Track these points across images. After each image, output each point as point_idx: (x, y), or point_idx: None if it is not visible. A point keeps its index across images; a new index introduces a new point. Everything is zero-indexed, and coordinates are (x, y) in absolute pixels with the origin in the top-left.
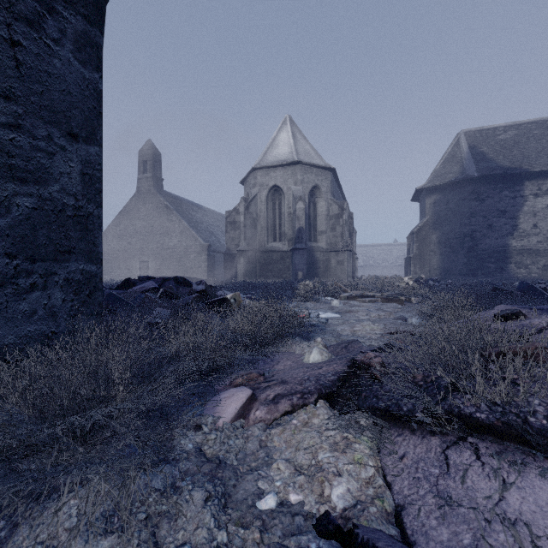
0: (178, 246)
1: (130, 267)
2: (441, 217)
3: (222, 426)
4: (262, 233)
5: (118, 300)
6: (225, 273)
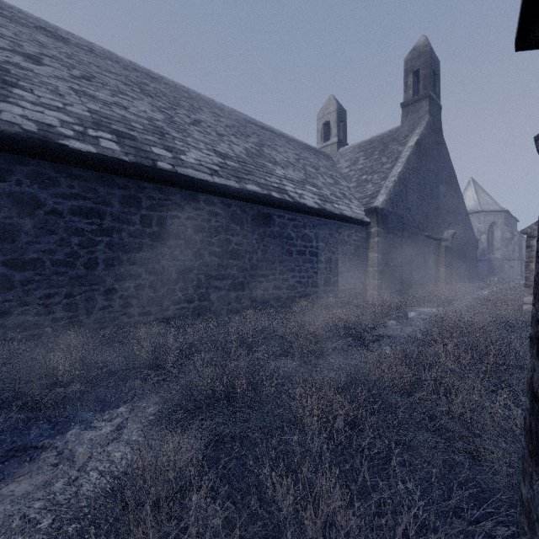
0: None
1: None
2: None
3: None
4: None
5: None
6: None
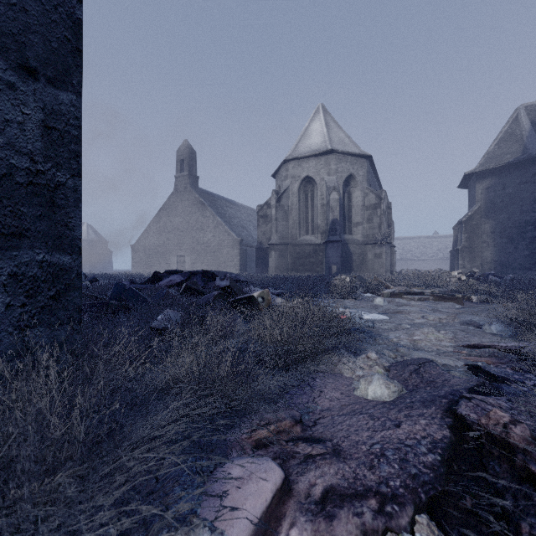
0: (212, 240)
1: (168, 261)
2: (496, 203)
3: None
4: (294, 226)
5: (137, 296)
6: (257, 267)
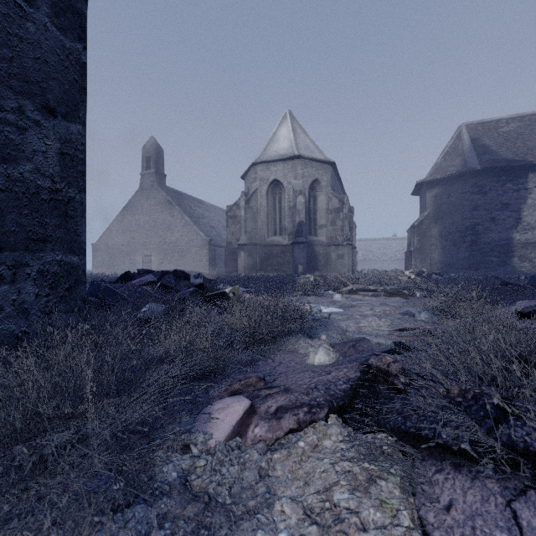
0: (180, 240)
1: (134, 261)
2: (442, 210)
3: (214, 448)
4: (262, 227)
5: (114, 293)
6: (226, 267)
